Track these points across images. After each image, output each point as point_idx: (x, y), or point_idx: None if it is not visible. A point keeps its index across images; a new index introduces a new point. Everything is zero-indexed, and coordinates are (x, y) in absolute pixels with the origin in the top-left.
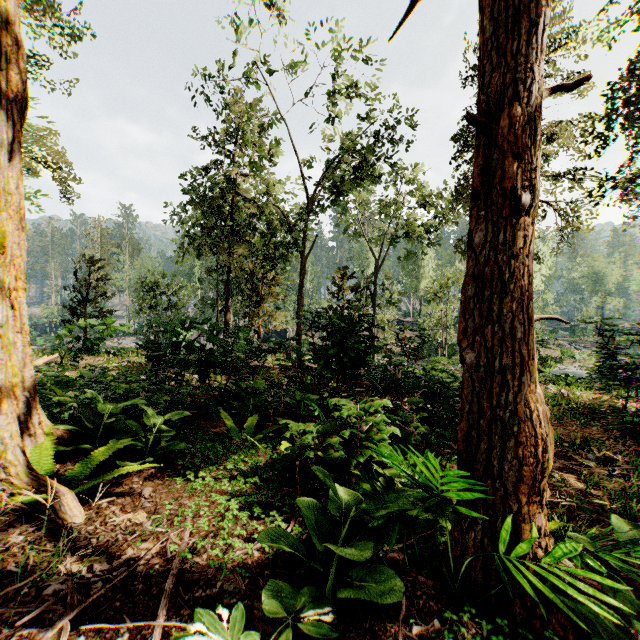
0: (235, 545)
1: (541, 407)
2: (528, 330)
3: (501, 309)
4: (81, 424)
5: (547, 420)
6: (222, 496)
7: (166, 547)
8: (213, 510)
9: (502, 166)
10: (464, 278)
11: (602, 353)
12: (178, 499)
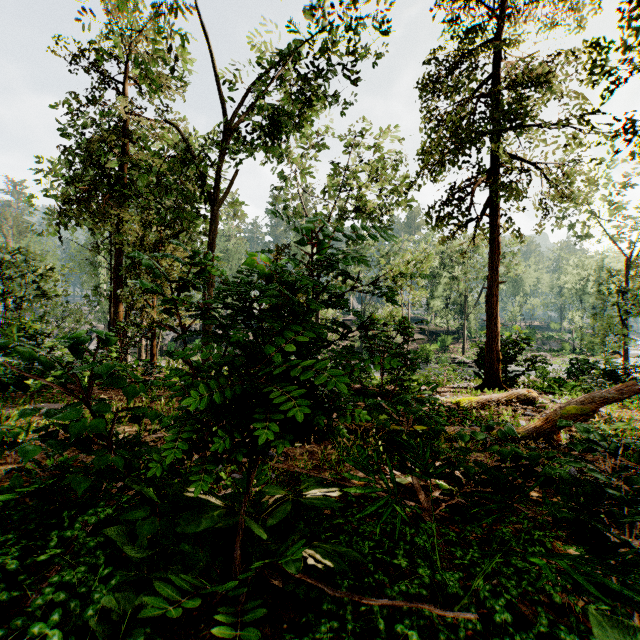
0: None
1: None
2: None
3: None
4: None
5: None
6: None
7: None
8: None
9: None
10: None
11: None
12: None
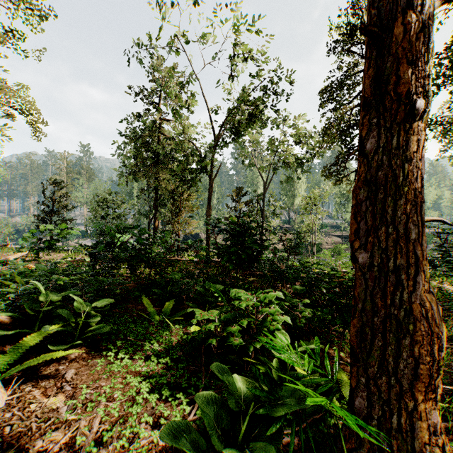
0: (140, 435)
1: (435, 306)
2: (421, 231)
3: (395, 211)
4: (24, 311)
5: (440, 318)
6: (135, 378)
7: (76, 436)
8: (125, 393)
9: (397, 72)
10: (356, 183)
11: (438, 250)
12: (96, 382)
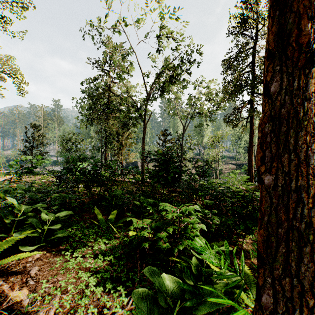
0: None
1: None
2: None
3: (296, 141)
4: (3, 220)
5: None
6: (85, 273)
7: None
8: (77, 287)
9: (298, 26)
10: (262, 119)
11: None
12: (54, 277)
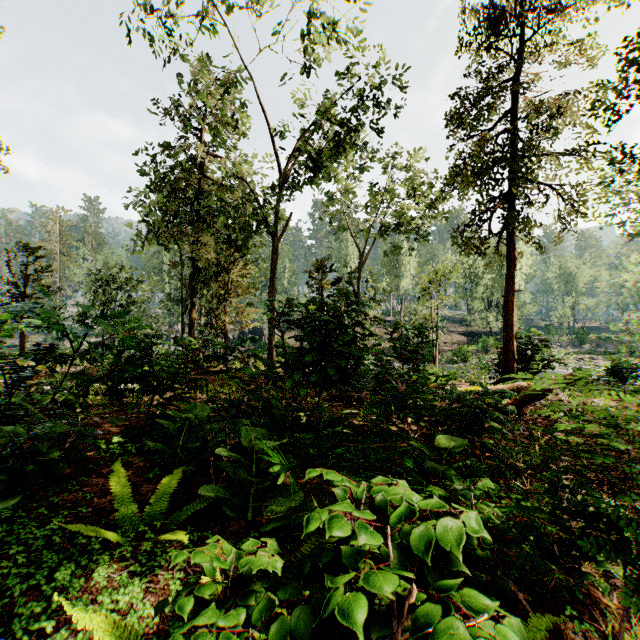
0: None
1: None
2: None
3: None
4: None
5: None
6: None
7: None
8: None
9: None
10: None
11: None
12: None
